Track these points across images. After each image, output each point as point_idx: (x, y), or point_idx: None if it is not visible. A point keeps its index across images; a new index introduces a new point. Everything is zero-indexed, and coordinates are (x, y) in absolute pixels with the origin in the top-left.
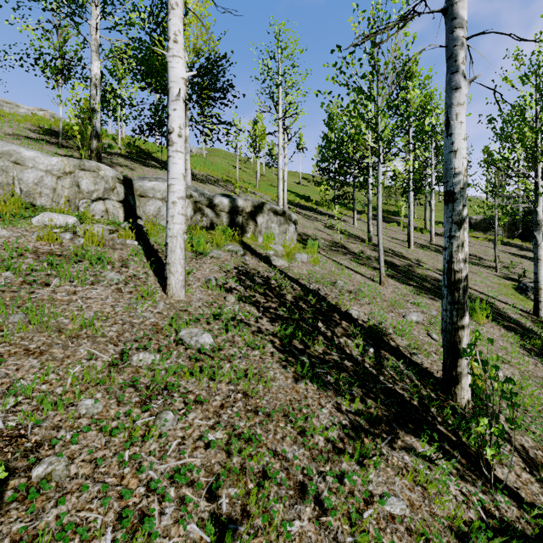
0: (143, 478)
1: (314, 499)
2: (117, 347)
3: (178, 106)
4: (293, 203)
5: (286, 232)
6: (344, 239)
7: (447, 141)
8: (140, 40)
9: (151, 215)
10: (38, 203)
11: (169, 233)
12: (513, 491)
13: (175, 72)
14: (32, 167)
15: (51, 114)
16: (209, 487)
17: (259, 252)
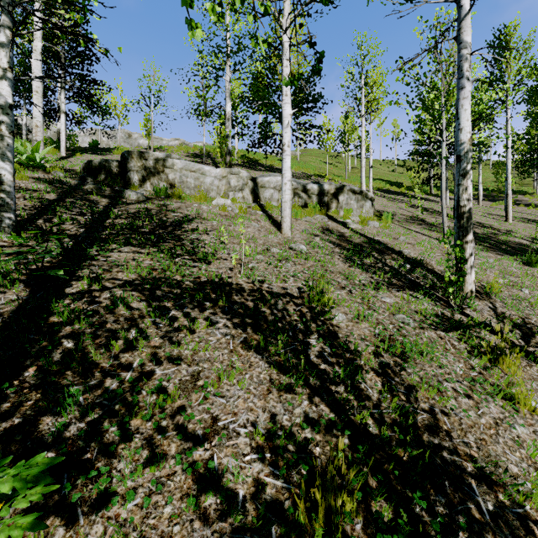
0: (282, 274)
1: (348, 290)
2: (264, 246)
3: (287, 130)
4: (381, 190)
5: (363, 207)
6: (425, 215)
7: (457, 123)
8: (256, 81)
9: (267, 199)
10: (211, 195)
11: (283, 200)
12: (471, 317)
13: (286, 112)
14: (209, 175)
15: (182, 142)
16: (305, 280)
17: (339, 220)
